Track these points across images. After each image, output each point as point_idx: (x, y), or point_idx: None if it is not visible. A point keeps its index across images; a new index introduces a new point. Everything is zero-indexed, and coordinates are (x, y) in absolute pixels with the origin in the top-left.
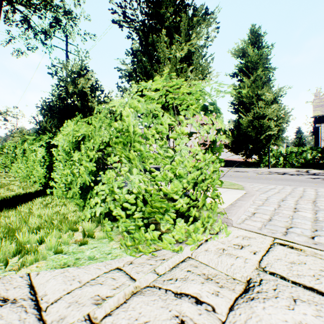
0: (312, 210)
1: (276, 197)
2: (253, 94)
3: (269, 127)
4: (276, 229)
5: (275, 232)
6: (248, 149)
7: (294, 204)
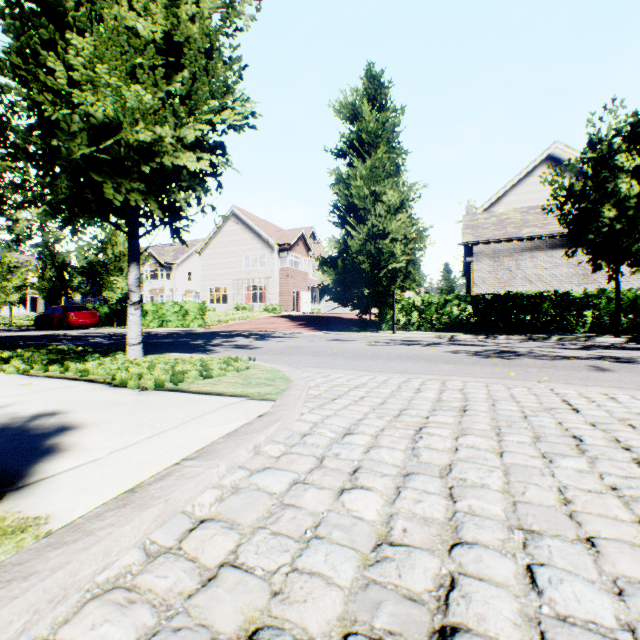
0: (395, 475)
1: (340, 420)
2: (369, 191)
3: (393, 255)
4: None
5: None
6: (364, 296)
7: (365, 451)
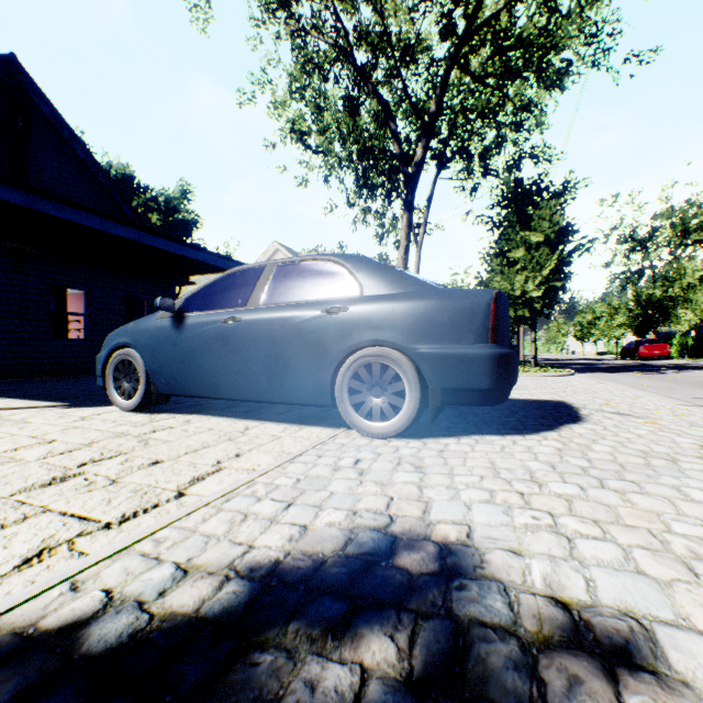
0: None
1: None
2: None
3: None
4: None
5: None
6: None
7: None
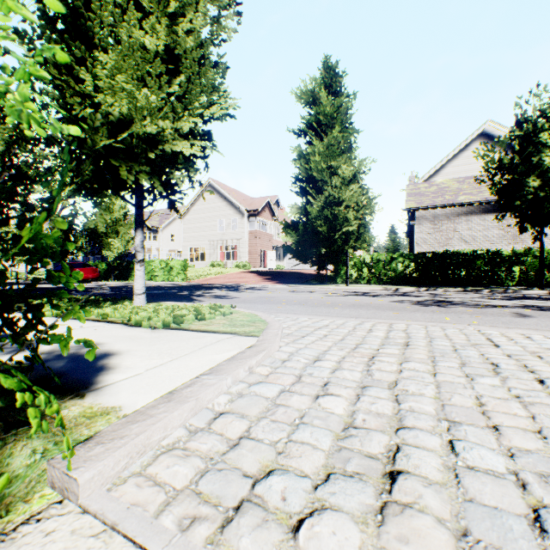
0: (355, 387)
1: (310, 351)
2: (326, 165)
3: (347, 220)
4: (218, 492)
5: (201, 517)
6: (321, 255)
7: (331, 371)
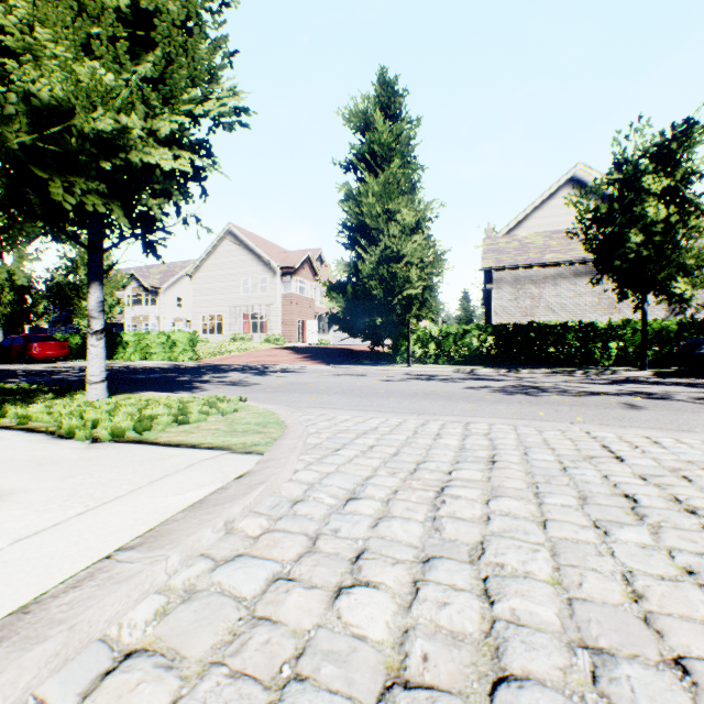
0: (412, 561)
1: (343, 479)
2: (382, 209)
3: (408, 280)
4: None
5: None
6: (376, 326)
7: (372, 524)
